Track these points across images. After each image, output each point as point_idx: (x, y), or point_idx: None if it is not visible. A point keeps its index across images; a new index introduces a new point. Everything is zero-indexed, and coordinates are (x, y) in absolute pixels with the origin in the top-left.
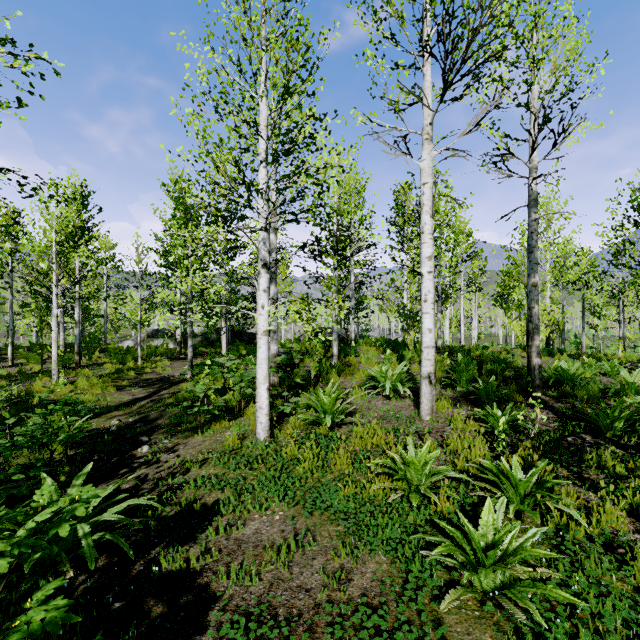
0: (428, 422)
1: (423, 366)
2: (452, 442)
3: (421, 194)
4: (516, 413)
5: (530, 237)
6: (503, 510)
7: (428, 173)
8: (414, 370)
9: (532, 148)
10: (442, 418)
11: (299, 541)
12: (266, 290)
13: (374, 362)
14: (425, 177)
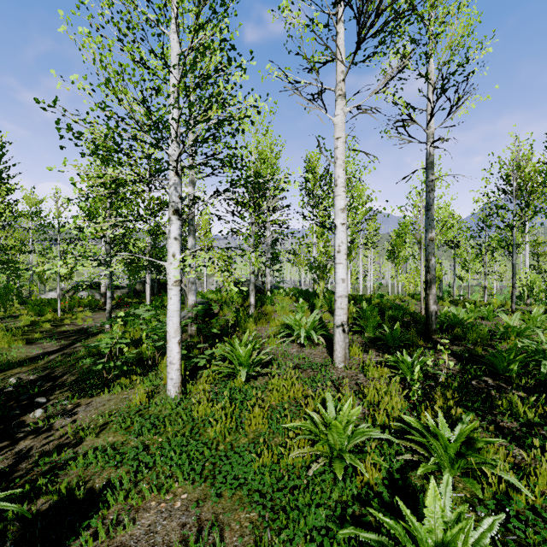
0: (342, 369)
1: (337, 315)
2: (369, 393)
3: (335, 148)
4: (425, 359)
5: (428, 196)
6: (450, 494)
7: (341, 128)
8: (324, 317)
9: (430, 115)
10: (354, 364)
11: (201, 545)
12: (177, 238)
13: (288, 310)
14: (338, 131)
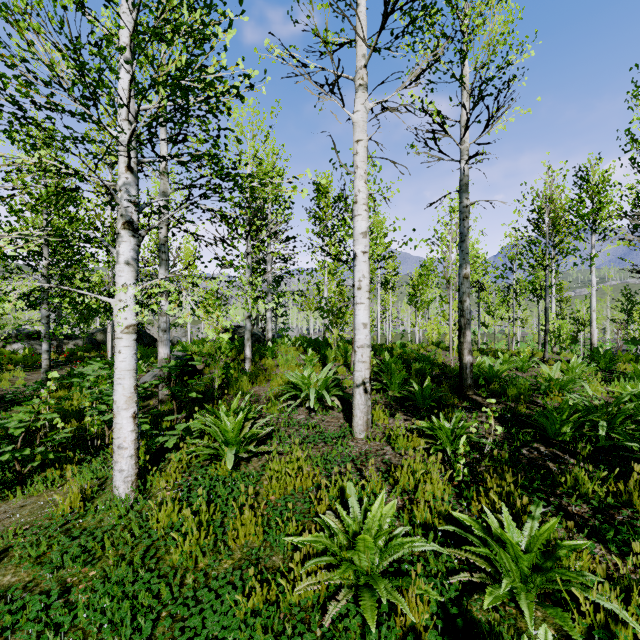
0: (363, 441)
1: (357, 370)
2: (402, 475)
3: (354, 154)
4: (467, 424)
5: (462, 225)
6: None
7: (363, 128)
8: (339, 372)
9: (466, 126)
10: (379, 433)
11: None
12: (131, 263)
13: (294, 364)
14: (359, 132)
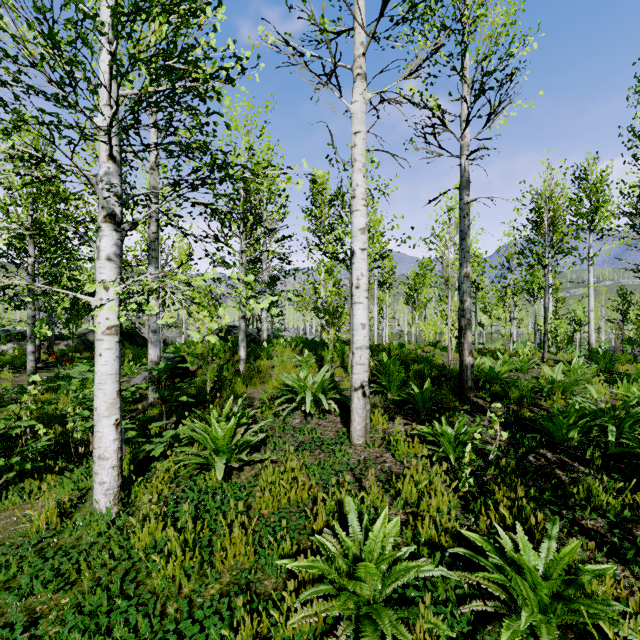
0: (362, 447)
1: (355, 373)
2: (404, 487)
3: (352, 146)
4: (470, 430)
5: (462, 222)
6: None
7: (361, 119)
8: (336, 374)
9: (466, 120)
10: (378, 439)
11: None
12: (113, 259)
13: (290, 366)
14: (357, 124)
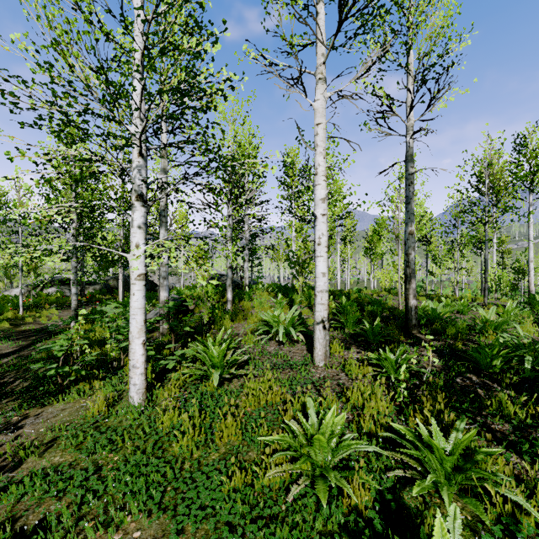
0: (322, 368)
1: (317, 311)
2: (353, 395)
3: (315, 135)
4: (408, 356)
5: (408, 189)
6: (460, 531)
7: (322, 113)
8: (303, 313)
9: (411, 106)
10: (335, 363)
11: None
12: (142, 226)
13: (267, 306)
14: (319, 117)
